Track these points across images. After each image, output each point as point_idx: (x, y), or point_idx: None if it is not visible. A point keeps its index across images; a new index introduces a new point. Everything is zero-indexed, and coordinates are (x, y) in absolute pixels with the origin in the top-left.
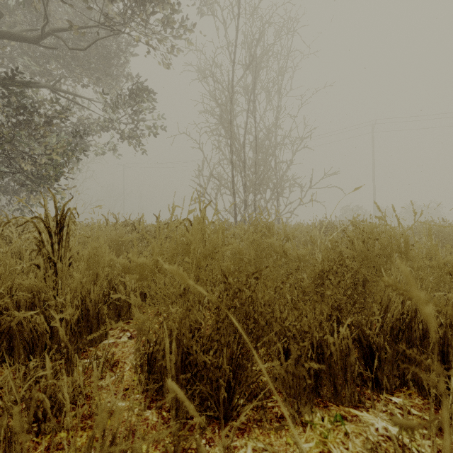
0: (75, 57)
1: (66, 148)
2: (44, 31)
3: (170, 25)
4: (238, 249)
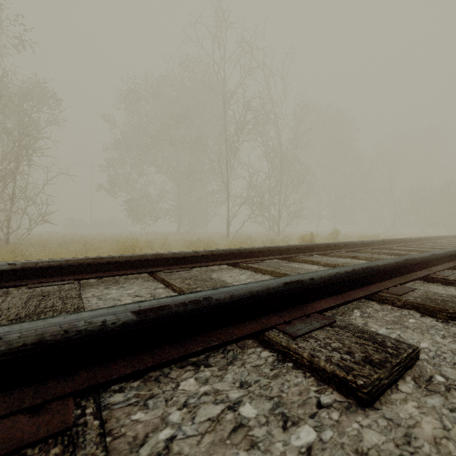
0: None
1: None
2: None
3: None
4: None
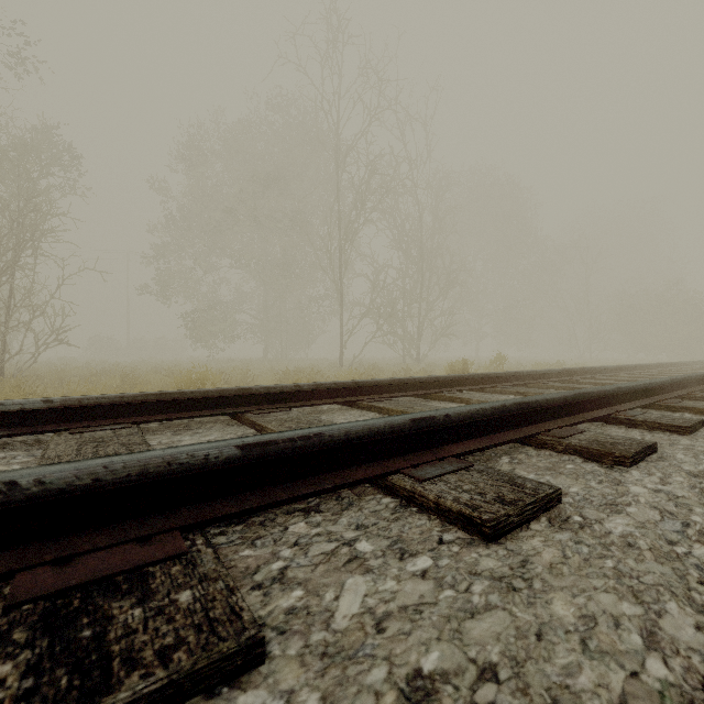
0: None
1: None
2: None
3: None
4: None
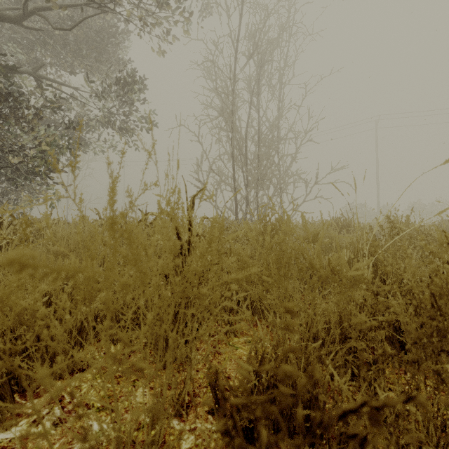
0: (67, 45)
1: (51, 139)
2: (26, 9)
3: (166, 4)
4: (247, 262)
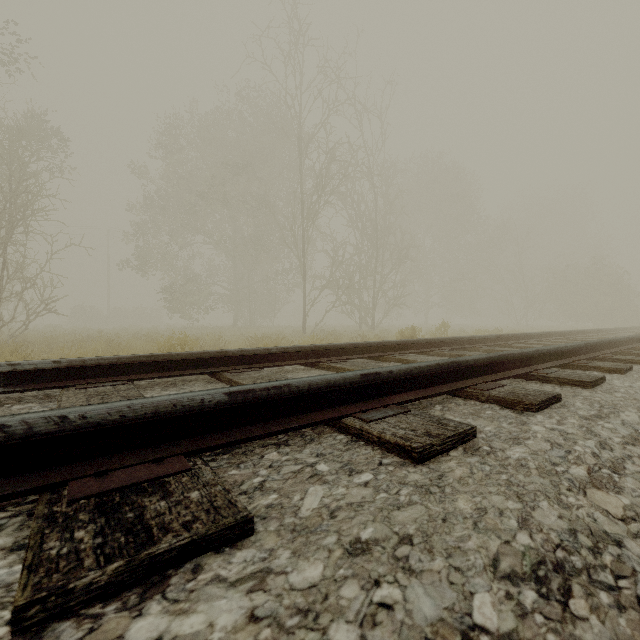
0: None
1: None
2: None
3: None
4: None
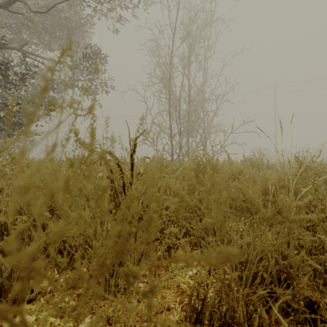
0: (45, 29)
1: (32, 98)
2: None
3: None
4: (186, 201)
